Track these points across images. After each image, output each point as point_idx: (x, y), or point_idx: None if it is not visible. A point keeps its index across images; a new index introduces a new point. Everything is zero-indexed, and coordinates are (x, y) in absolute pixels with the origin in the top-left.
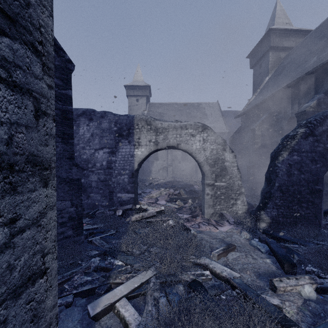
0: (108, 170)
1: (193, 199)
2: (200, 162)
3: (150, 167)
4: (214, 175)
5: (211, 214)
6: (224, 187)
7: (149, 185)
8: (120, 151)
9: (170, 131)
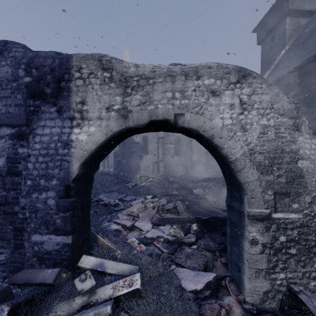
0: (12, 179)
1: (200, 223)
2: (232, 159)
3: (139, 163)
4: (272, 192)
5: (264, 295)
6: (298, 224)
7: (134, 188)
8: (37, 134)
9: (159, 84)
